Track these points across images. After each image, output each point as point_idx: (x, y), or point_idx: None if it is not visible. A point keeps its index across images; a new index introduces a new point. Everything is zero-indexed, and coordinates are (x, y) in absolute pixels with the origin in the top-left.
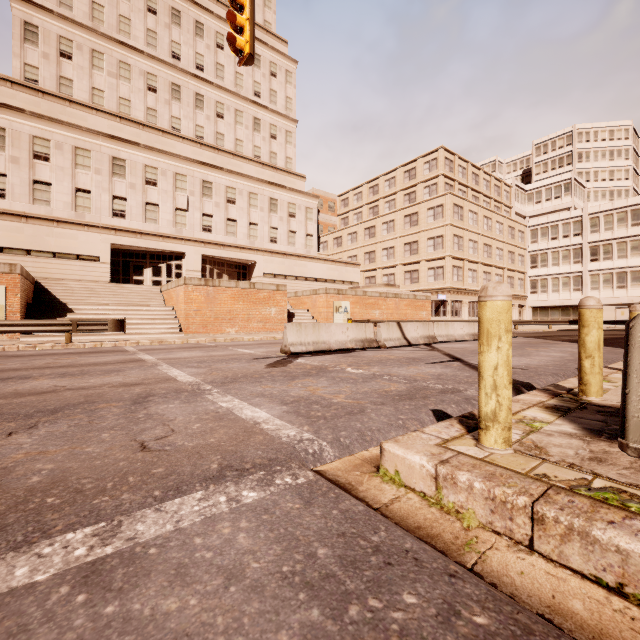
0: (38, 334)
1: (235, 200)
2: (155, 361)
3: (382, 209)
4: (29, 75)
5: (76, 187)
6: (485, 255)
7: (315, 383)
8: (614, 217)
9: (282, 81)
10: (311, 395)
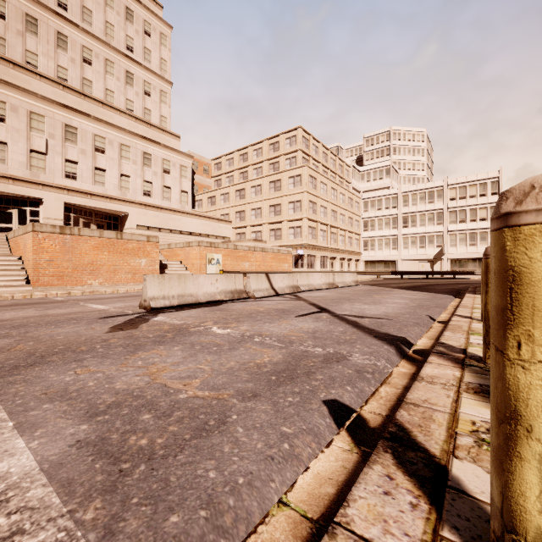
0: None
1: (104, 149)
2: None
3: (251, 174)
4: None
5: None
6: (332, 219)
7: (164, 357)
8: (418, 196)
9: (156, 42)
10: (148, 385)
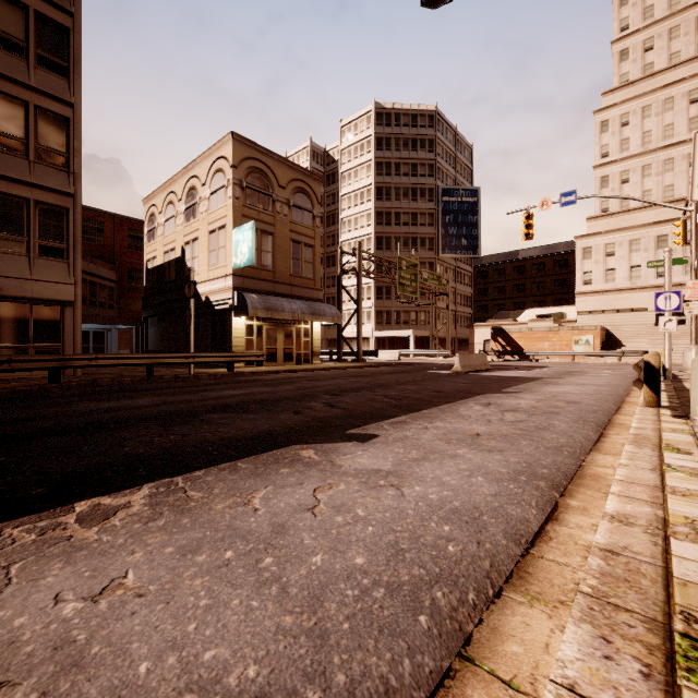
0: (606, 357)
1: None
2: None
3: None
4: (603, 207)
5: (630, 266)
6: None
7: None
8: None
9: None
10: None
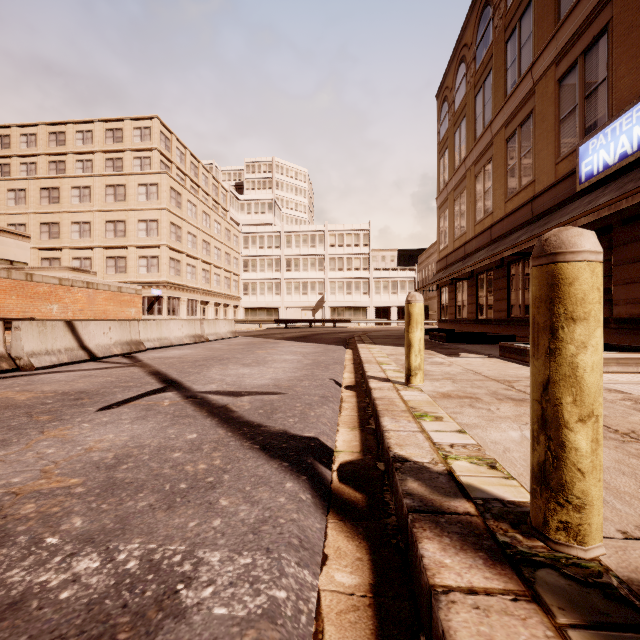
0: None
1: None
2: None
3: (72, 168)
4: None
5: None
6: (204, 252)
7: None
8: (301, 238)
9: None
10: None
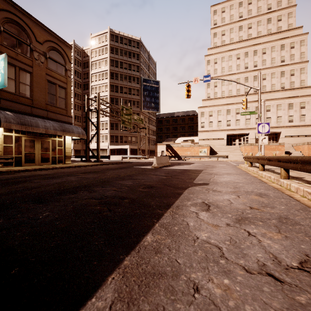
0: (212, 158)
1: (270, 110)
2: (231, 162)
3: None
4: (208, 96)
5: (218, 121)
6: None
7: None
8: None
9: (298, 47)
10: None
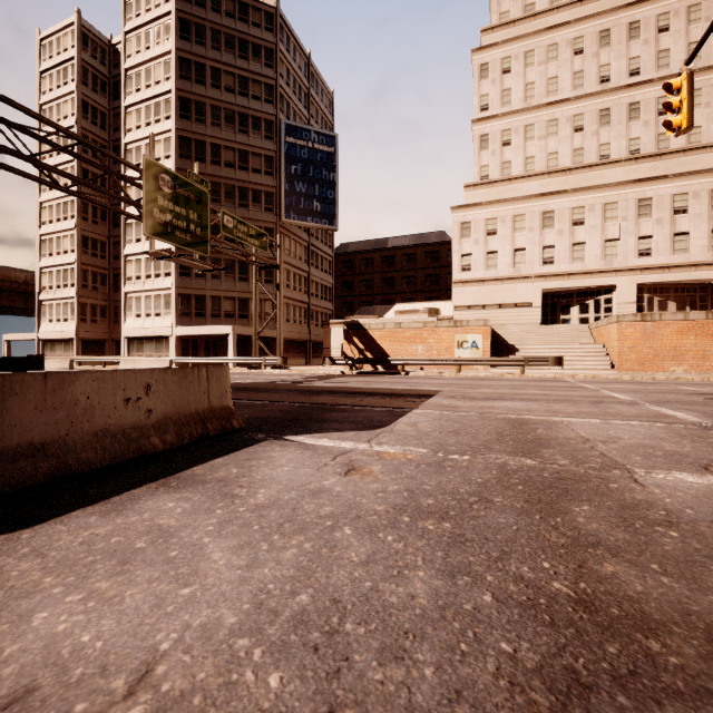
0: (499, 367)
1: (686, 208)
2: (595, 388)
3: None
4: (483, 174)
5: (514, 248)
6: None
7: None
8: None
9: None
10: None
